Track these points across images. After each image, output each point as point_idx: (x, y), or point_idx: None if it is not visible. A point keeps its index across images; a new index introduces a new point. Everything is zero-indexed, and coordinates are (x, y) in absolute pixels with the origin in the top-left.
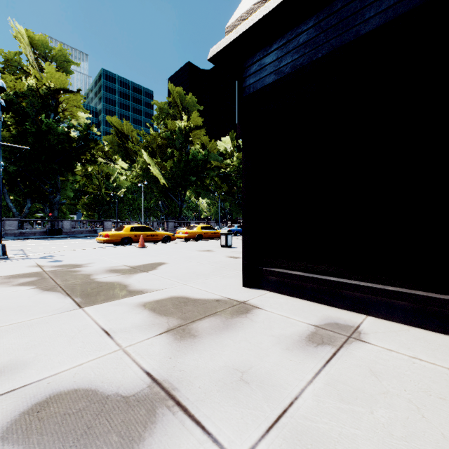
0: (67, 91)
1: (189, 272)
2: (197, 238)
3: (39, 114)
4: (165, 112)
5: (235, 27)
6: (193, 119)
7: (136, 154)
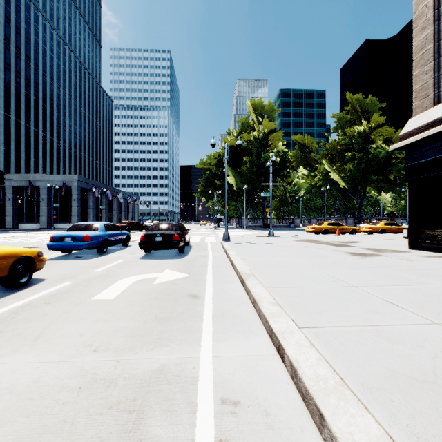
0: (273, 132)
1: (378, 245)
2: (380, 232)
3: (258, 152)
4: (344, 121)
5: (403, 136)
6: (374, 120)
7: (315, 161)
